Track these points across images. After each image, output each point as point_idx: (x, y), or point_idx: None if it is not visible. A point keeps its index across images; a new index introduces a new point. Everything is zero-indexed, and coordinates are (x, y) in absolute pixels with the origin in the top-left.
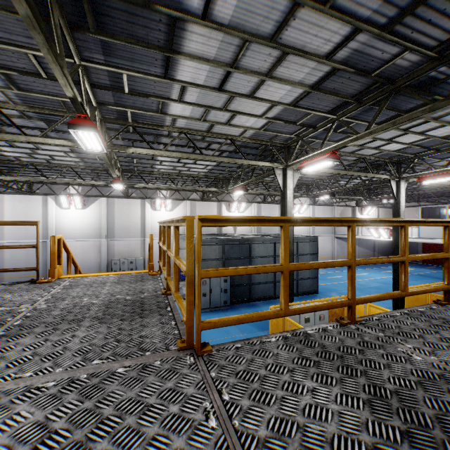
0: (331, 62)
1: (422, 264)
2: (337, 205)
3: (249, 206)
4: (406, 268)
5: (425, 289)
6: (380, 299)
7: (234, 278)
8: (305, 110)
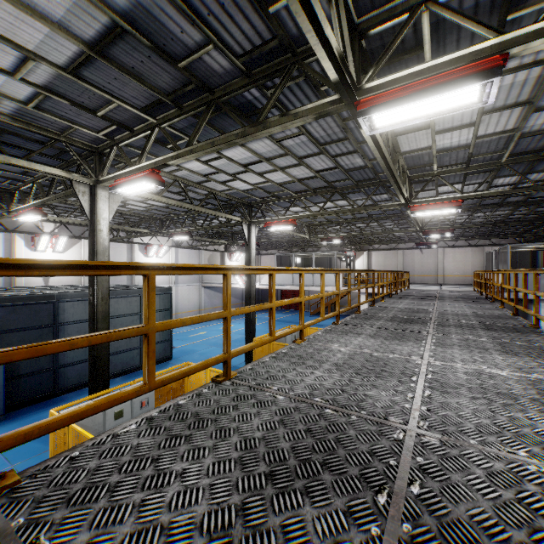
0: (103, 7)
1: (281, 309)
2: (205, 249)
3: (76, 243)
4: (150, 345)
5: (189, 369)
6: (81, 416)
7: (19, 364)
8: (99, 91)
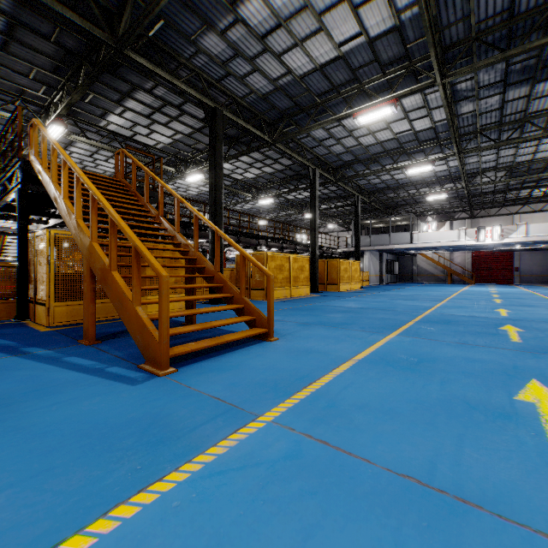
0: None
1: None
2: None
3: None
4: None
5: None
6: None
7: None
8: None
